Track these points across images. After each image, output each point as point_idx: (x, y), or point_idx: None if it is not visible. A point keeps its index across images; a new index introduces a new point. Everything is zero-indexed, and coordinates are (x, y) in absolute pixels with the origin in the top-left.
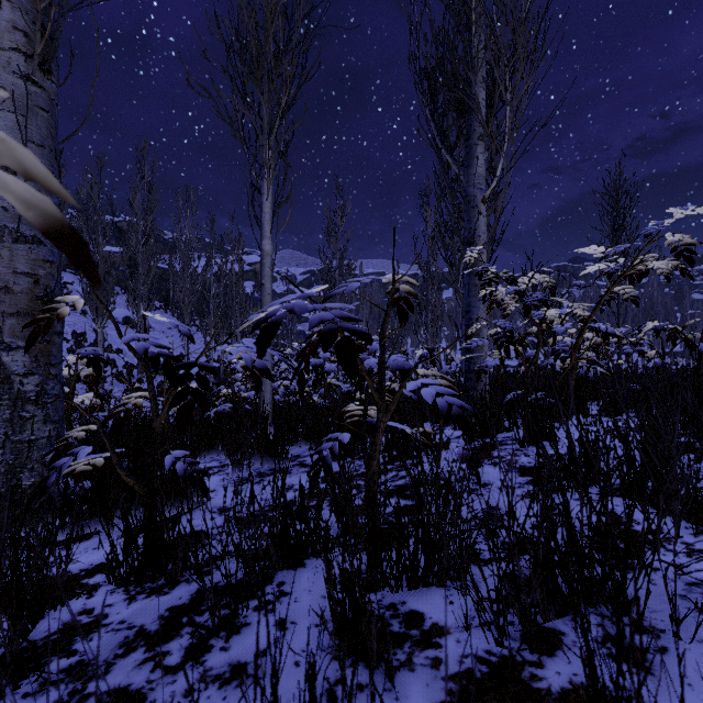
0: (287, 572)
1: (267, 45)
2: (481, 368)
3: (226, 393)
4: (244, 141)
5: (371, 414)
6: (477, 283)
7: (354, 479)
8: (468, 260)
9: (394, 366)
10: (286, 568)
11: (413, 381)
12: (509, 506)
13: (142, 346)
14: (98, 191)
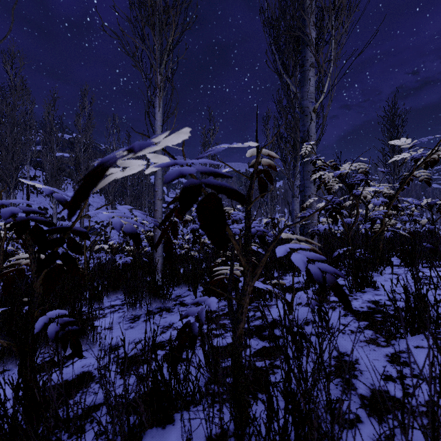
0: (155, 432)
1: None
2: (314, 231)
3: (130, 249)
4: (142, 69)
5: (236, 272)
6: (309, 170)
7: (220, 318)
8: (303, 153)
9: (254, 230)
10: (155, 425)
11: (281, 246)
12: (403, 396)
13: (9, 211)
14: (53, 115)
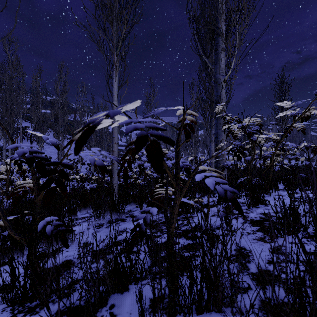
0: (117, 296)
1: (115, 3)
2: (224, 166)
3: (95, 178)
4: (103, 52)
5: (169, 193)
6: (221, 123)
7: (159, 225)
8: (217, 111)
9: (182, 164)
10: (116, 292)
11: (199, 174)
12: (273, 266)
13: (21, 151)
14: (39, 83)
